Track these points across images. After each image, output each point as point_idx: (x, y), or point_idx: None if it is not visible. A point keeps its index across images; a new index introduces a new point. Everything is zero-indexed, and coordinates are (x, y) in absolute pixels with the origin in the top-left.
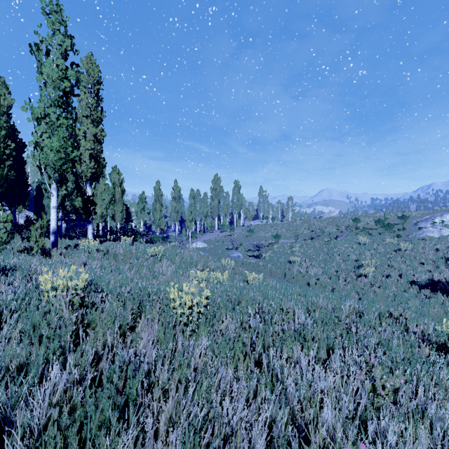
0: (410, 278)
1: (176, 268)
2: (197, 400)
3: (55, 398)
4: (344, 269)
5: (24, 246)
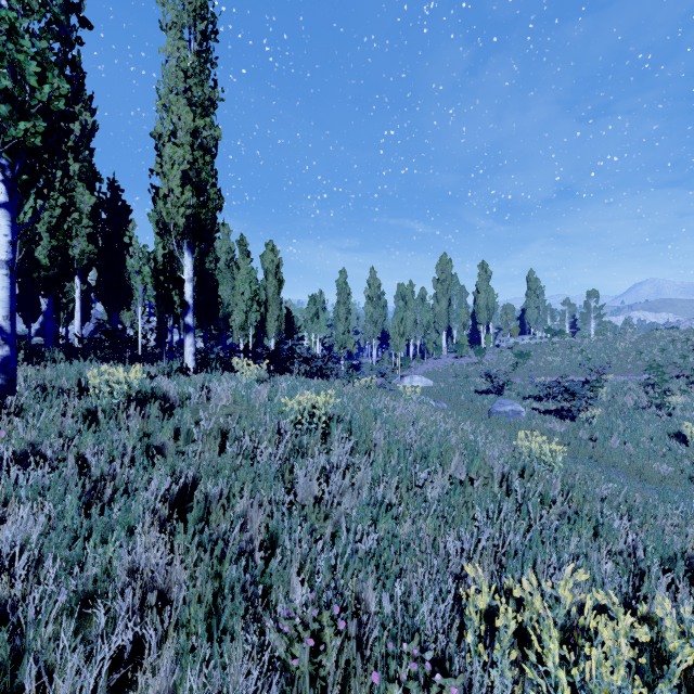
0: None
1: (374, 478)
2: None
3: None
4: None
5: None
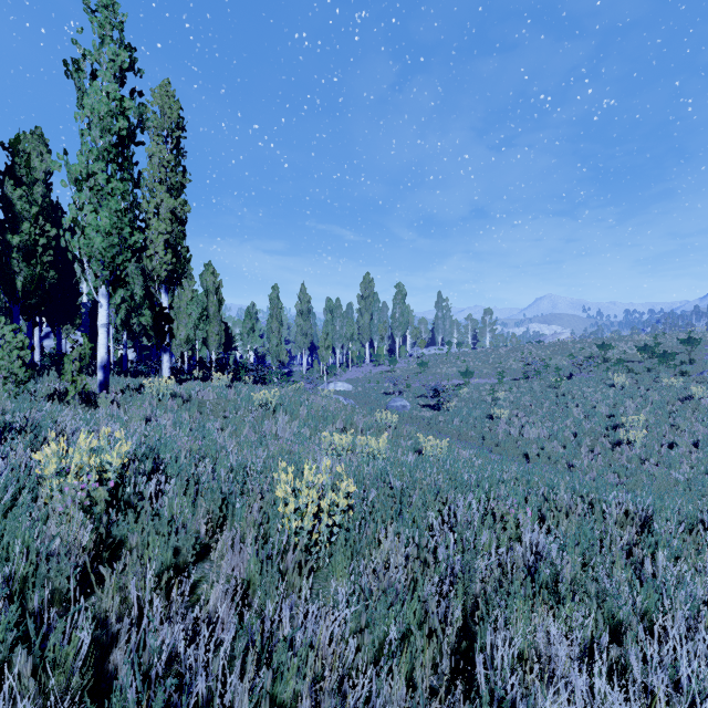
0: None
1: (299, 426)
2: None
3: None
4: (589, 431)
5: (55, 388)
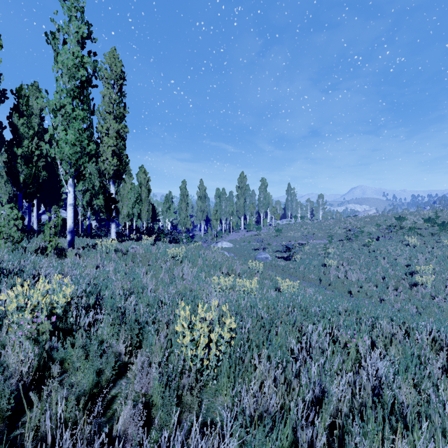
0: None
1: (198, 271)
2: None
3: None
4: (393, 276)
5: (39, 246)
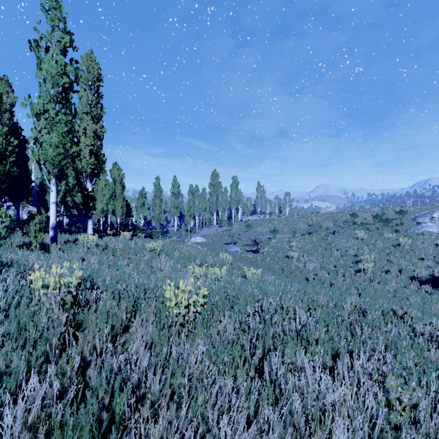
0: (410, 273)
1: (174, 263)
2: (191, 417)
3: (29, 418)
4: (343, 264)
5: (24, 241)
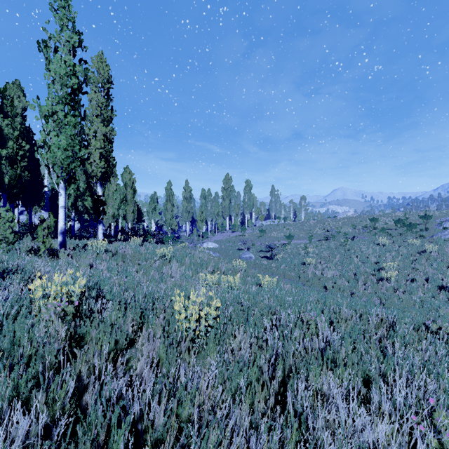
0: (439, 283)
1: (185, 270)
2: None
3: None
4: (364, 272)
5: (32, 247)
